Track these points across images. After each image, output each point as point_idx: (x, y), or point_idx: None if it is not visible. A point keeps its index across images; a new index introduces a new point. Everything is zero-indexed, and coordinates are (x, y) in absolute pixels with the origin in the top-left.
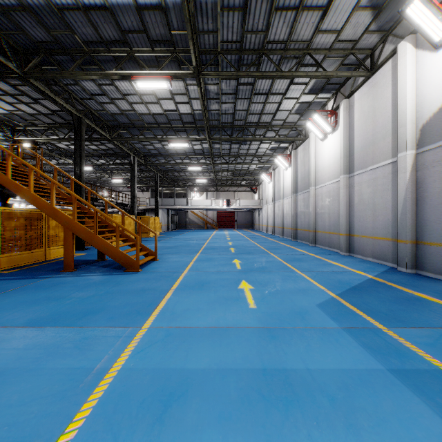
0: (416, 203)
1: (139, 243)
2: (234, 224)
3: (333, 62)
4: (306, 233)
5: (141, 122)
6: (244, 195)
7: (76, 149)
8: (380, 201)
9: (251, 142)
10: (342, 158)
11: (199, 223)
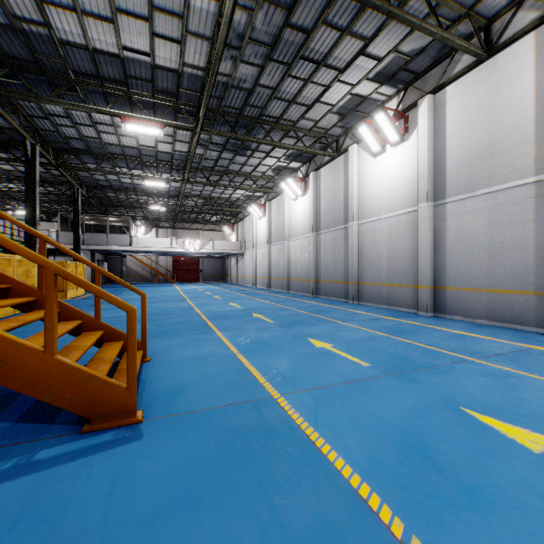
0: None
1: (97, 321)
2: (198, 276)
3: None
4: (338, 286)
5: (60, 66)
6: (213, 235)
7: None
8: (507, 238)
9: (253, 152)
10: (424, 178)
11: (145, 274)
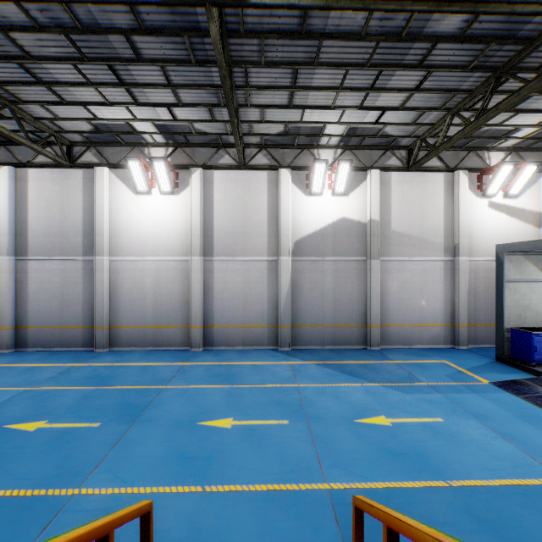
0: (291, 296)
1: None
2: None
3: (220, 128)
4: (71, 333)
5: None
6: None
7: None
8: (254, 292)
9: None
10: (197, 236)
11: None
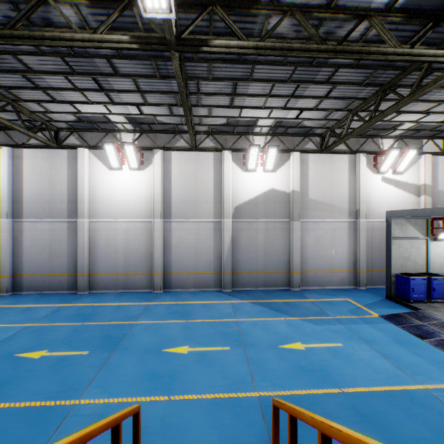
0: (232, 250)
1: None
2: None
3: (177, 120)
4: (58, 279)
5: None
6: None
7: None
8: (203, 246)
9: None
10: (159, 203)
11: None
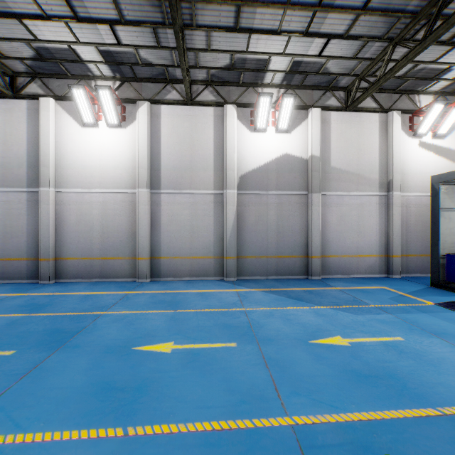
0: (236, 229)
1: None
2: None
3: (167, 58)
4: (15, 265)
5: None
6: None
7: None
8: (201, 224)
9: None
10: (144, 168)
11: None
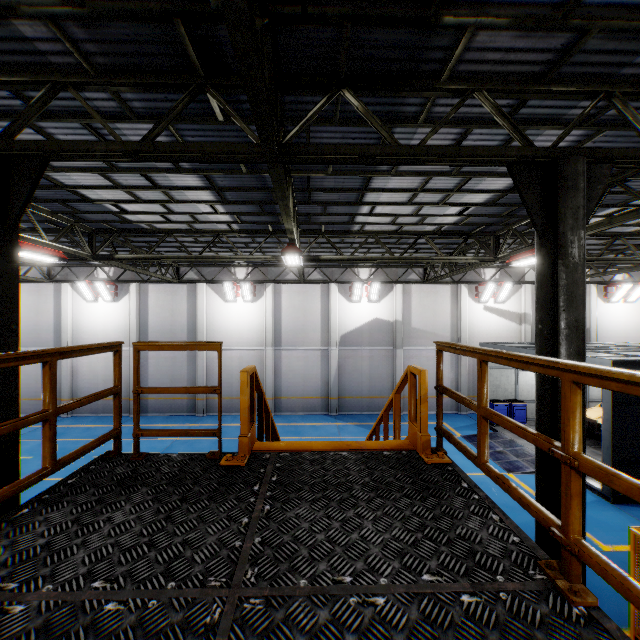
0: (338, 376)
1: None
2: None
3: None
4: (179, 402)
5: None
6: None
7: (4, 300)
8: (311, 372)
9: None
10: (270, 333)
11: None
